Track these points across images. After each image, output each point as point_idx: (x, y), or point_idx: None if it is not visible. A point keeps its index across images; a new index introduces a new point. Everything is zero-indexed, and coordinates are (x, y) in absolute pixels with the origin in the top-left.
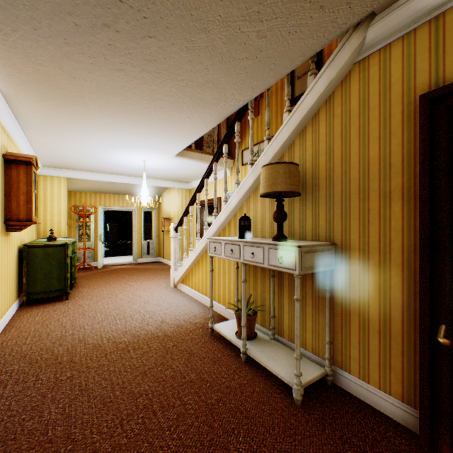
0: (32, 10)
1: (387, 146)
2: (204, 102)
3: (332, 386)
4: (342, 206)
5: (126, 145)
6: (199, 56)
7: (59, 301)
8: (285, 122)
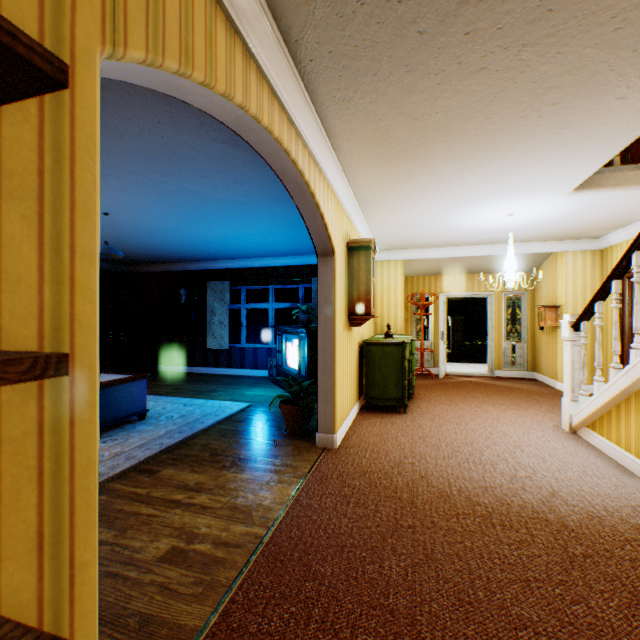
0: (371, 51)
1: None
2: None
3: None
4: None
5: (480, 196)
6: None
7: (396, 413)
8: None
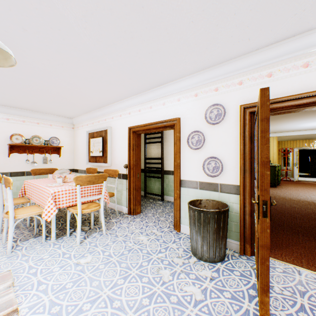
0: None
1: None
2: None
3: None
4: None
5: (301, 122)
6: None
7: (272, 187)
8: None
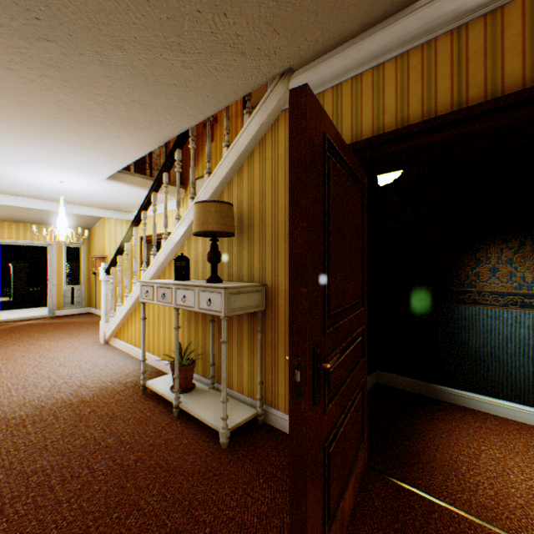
0: None
1: None
2: (133, 122)
3: (263, 426)
4: (272, 248)
5: (30, 159)
6: (118, 73)
7: None
8: (224, 157)
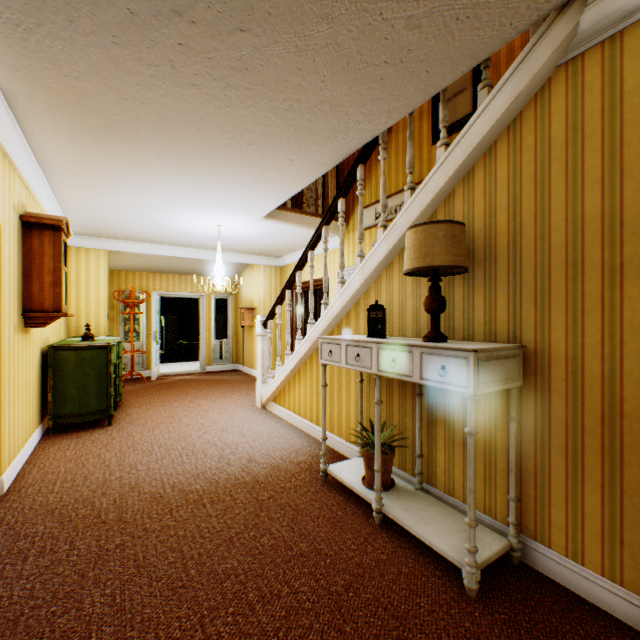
0: None
1: (616, 192)
2: (313, 134)
3: (520, 567)
4: (536, 288)
5: (194, 202)
6: (314, 60)
7: (99, 428)
8: (440, 161)
